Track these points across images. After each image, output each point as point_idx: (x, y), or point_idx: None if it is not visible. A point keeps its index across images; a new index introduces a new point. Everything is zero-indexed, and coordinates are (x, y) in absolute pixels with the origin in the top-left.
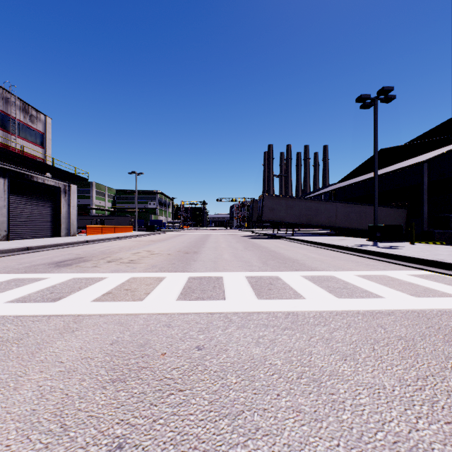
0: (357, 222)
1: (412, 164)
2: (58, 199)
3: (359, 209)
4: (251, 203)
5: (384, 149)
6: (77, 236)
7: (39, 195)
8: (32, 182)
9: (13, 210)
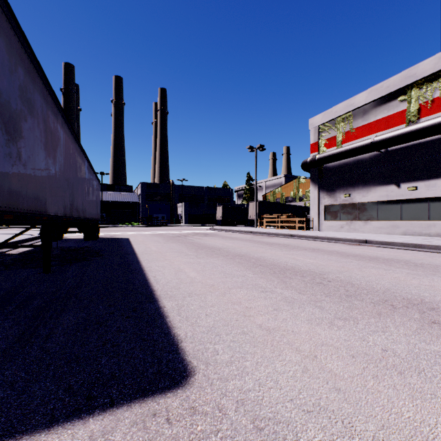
0: None
1: None
2: None
3: None
4: None
5: None
6: None
7: None
8: None
9: None
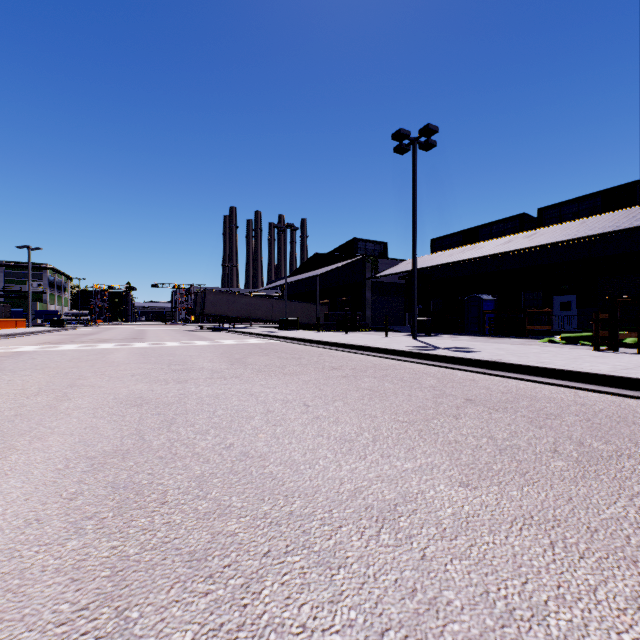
0: (290, 316)
1: (312, 275)
2: None
3: (292, 305)
4: (195, 295)
5: (317, 253)
6: None
7: None
8: None
9: None
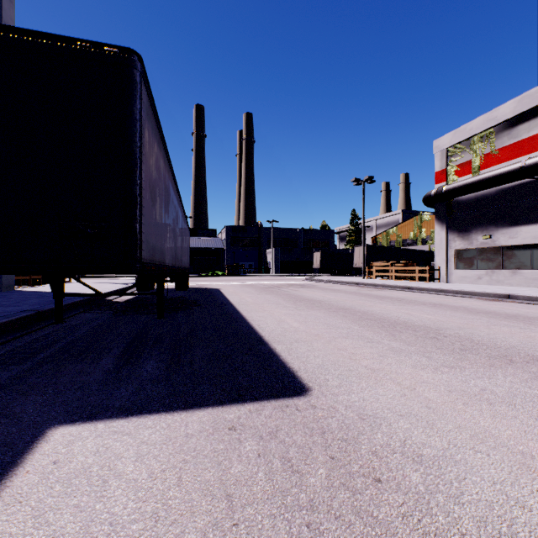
0: None
1: None
2: None
3: None
4: None
5: None
6: None
7: None
8: None
9: None
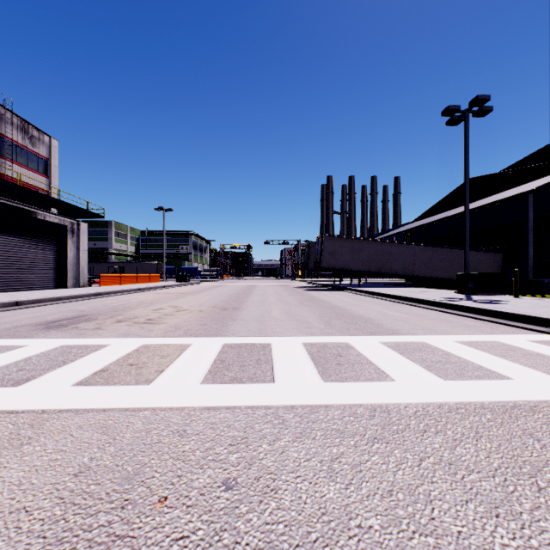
0: (440, 269)
1: (512, 195)
2: (64, 240)
3: (443, 253)
4: (307, 245)
5: (473, 178)
6: (87, 288)
7: (38, 235)
8: (30, 219)
9: (3, 254)
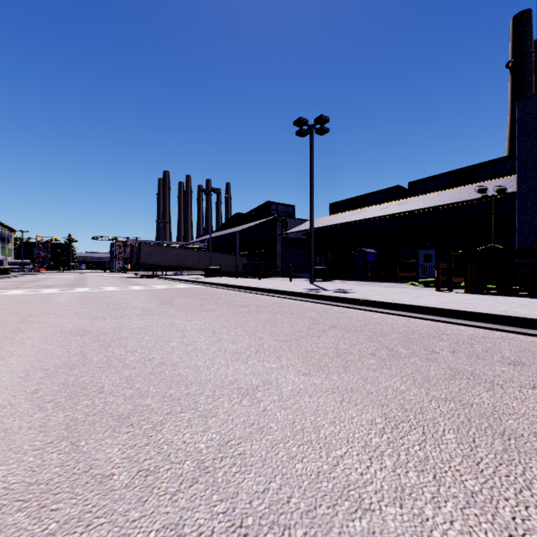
0: (214, 265)
1: (233, 232)
2: None
3: (216, 256)
4: (132, 247)
5: (237, 213)
6: None
7: None
8: None
9: None
